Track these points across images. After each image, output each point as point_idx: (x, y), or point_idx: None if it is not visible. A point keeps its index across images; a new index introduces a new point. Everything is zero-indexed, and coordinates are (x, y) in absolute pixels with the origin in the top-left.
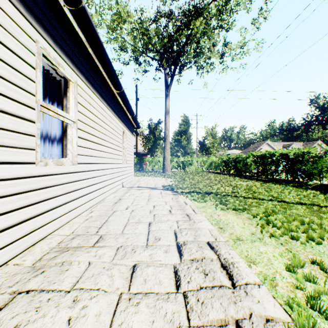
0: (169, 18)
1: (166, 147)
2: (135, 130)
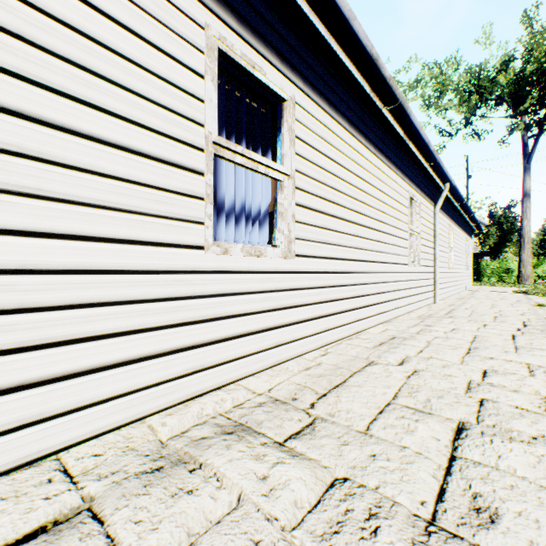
0: (528, 58)
1: (523, 246)
2: (473, 234)
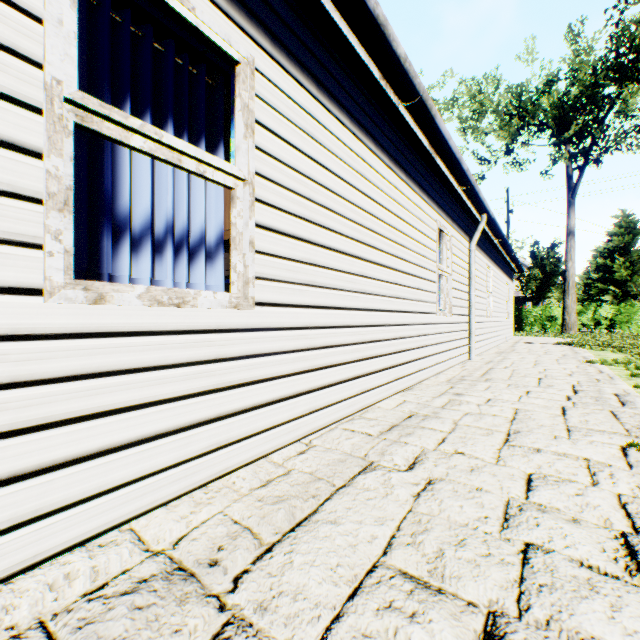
0: (573, 80)
1: (568, 291)
2: (514, 276)
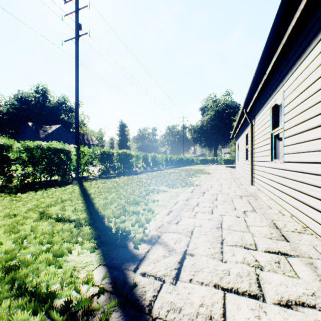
0: None
1: None
2: None
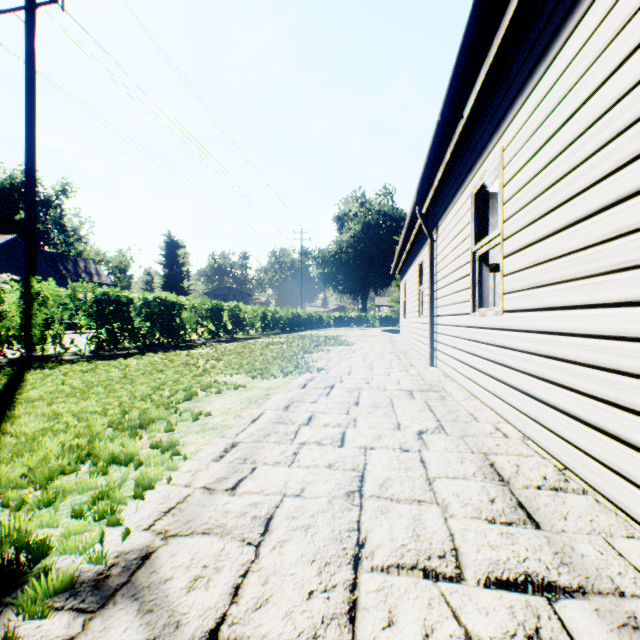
0: None
1: None
2: None
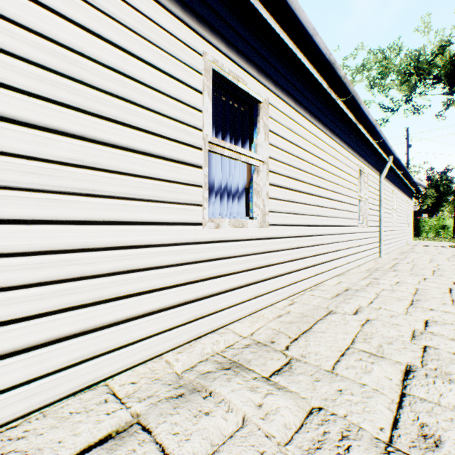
0: None
1: None
2: (413, 196)
